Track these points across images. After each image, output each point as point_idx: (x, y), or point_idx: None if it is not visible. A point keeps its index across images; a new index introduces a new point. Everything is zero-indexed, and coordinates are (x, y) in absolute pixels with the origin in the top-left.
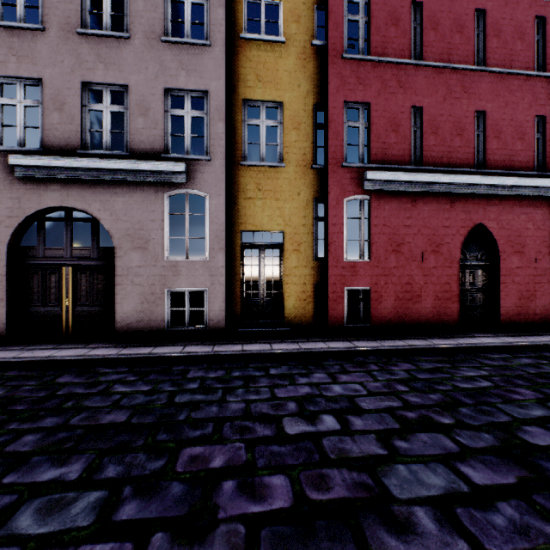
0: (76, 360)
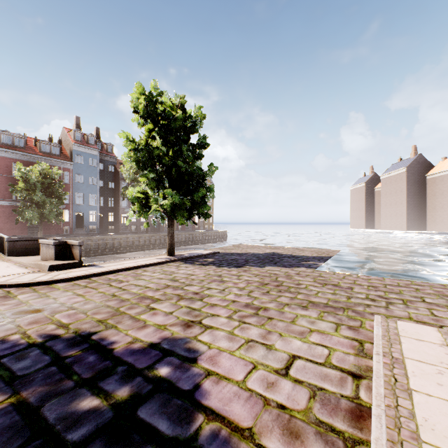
0: None
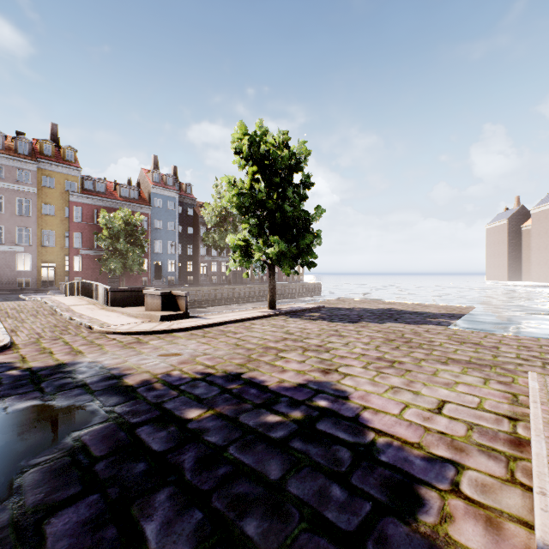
0: (0, 292)
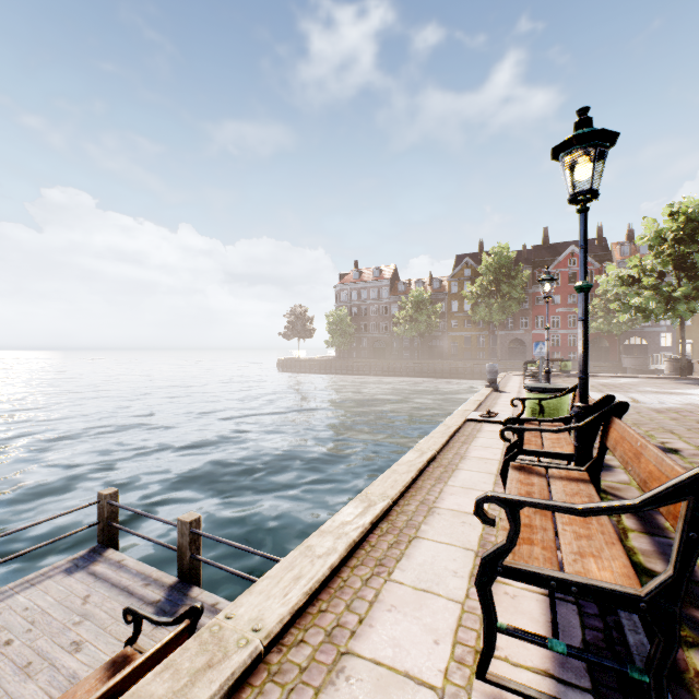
0: None
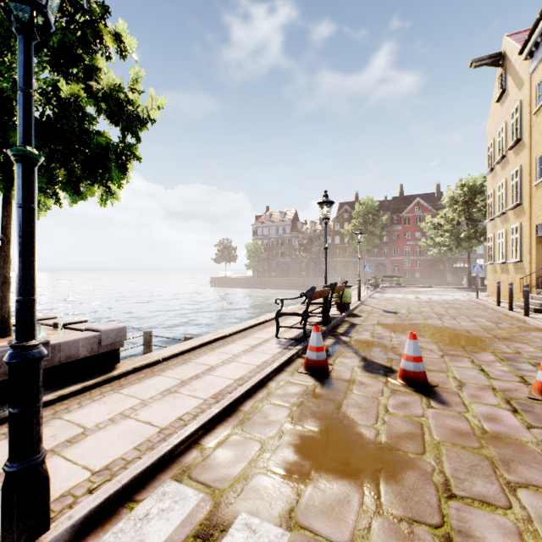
0: None
